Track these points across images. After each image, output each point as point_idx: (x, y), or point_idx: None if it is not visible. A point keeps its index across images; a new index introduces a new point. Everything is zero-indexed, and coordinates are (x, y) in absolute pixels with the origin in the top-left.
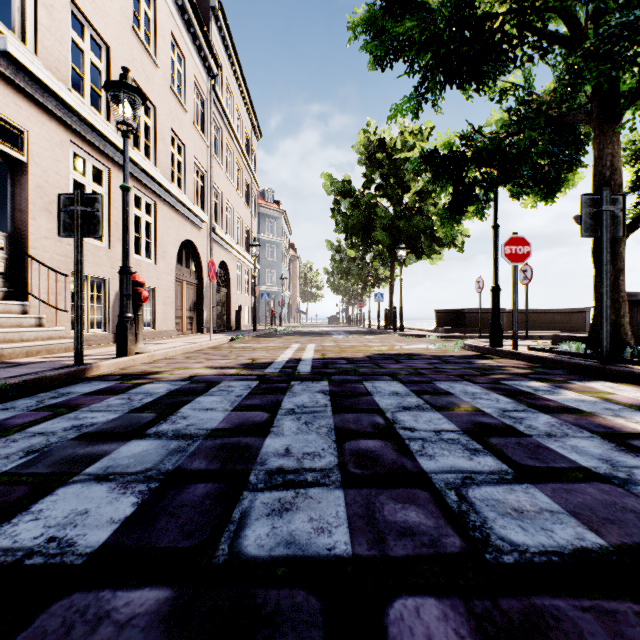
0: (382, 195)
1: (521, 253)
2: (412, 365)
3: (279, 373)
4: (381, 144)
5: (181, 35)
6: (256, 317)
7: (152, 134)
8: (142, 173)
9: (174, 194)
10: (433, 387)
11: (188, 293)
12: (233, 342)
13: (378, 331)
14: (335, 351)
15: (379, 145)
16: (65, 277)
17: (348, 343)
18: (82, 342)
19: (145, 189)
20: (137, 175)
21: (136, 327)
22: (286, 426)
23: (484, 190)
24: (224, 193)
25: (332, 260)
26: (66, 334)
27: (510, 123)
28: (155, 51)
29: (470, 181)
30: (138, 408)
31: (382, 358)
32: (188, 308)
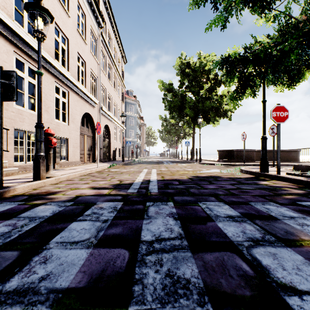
0: (188, 91)
1: (282, 116)
2: (222, 186)
3: (137, 193)
4: (188, 65)
5: (83, 2)
6: (123, 154)
7: (66, 54)
8: (60, 74)
9: (79, 87)
10: (254, 209)
11: (87, 141)
12: (111, 168)
13: (187, 161)
14: (169, 174)
15: (187, 65)
16: (7, 130)
17: (174, 168)
18: (2, 173)
19: (62, 83)
20: (57, 75)
21: (48, 161)
22: (149, 281)
23: (260, 78)
24: (107, 89)
25: (162, 125)
26: (10, 164)
27: (277, 36)
28: (68, 8)
29: (249, 74)
30: (11, 241)
31: (199, 180)
32: (87, 149)
